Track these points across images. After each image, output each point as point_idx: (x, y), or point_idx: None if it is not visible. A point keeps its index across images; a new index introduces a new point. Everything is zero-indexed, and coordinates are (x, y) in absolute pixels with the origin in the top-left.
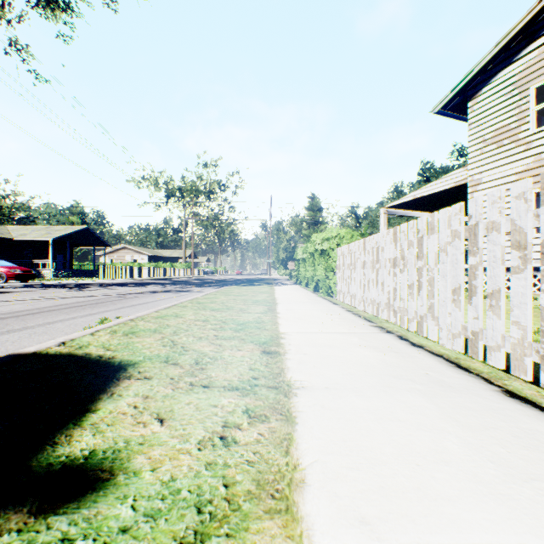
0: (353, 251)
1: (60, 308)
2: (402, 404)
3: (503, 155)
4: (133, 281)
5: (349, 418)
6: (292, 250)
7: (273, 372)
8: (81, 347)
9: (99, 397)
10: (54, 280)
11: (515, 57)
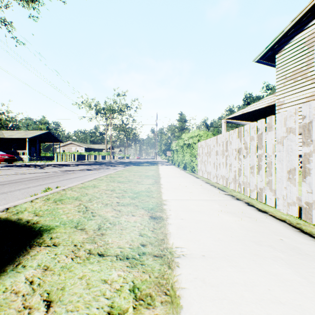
0: (208, 144)
1: (23, 180)
2: (275, 277)
3: (298, 86)
4: (75, 163)
5: (231, 299)
6: (169, 144)
7: (158, 238)
8: (18, 212)
9: (4, 269)
10: (29, 162)
11: (305, 26)
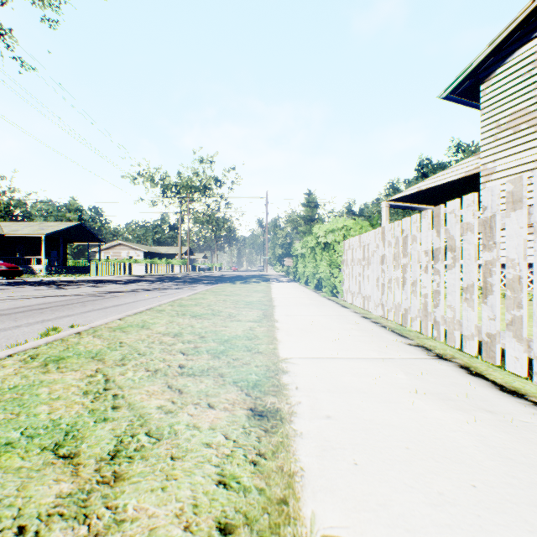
0: (365, 243)
1: (15, 311)
2: None
3: (521, 140)
4: (124, 278)
5: None
6: (289, 246)
7: (269, 497)
8: None
9: None
10: (44, 277)
11: (535, 33)
